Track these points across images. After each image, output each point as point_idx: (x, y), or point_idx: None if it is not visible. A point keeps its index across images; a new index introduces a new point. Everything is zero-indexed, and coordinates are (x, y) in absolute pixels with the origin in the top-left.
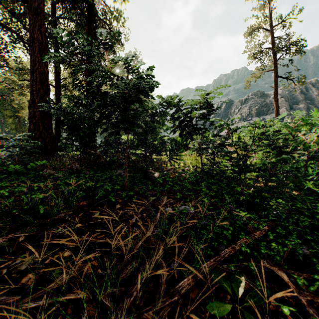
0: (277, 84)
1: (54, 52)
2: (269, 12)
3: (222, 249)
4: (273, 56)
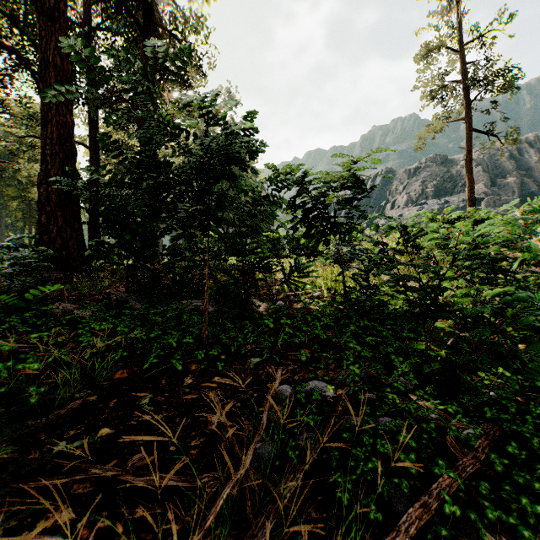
0: (471, 144)
1: (64, 84)
2: (458, 20)
3: (397, 498)
4: (465, 94)
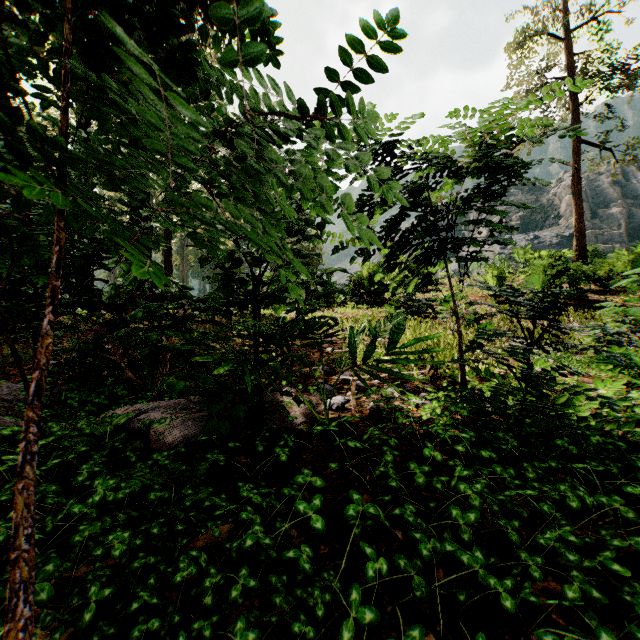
0: (579, 159)
1: None
2: (562, 0)
3: None
4: (571, 95)
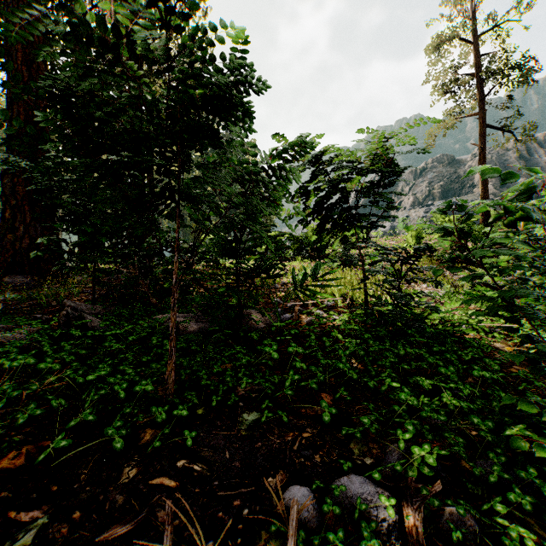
0: (484, 140)
1: None
2: (470, 11)
3: None
4: (478, 88)
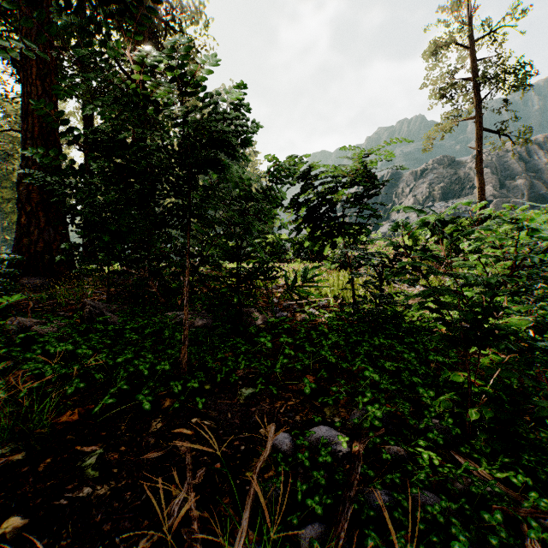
0: (481, 144)
1: None
2: (468, 16)
3: None
4: (475, 92)
